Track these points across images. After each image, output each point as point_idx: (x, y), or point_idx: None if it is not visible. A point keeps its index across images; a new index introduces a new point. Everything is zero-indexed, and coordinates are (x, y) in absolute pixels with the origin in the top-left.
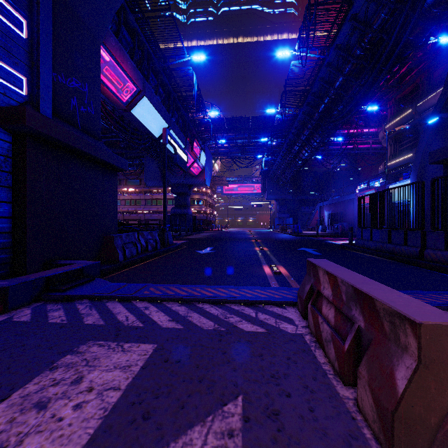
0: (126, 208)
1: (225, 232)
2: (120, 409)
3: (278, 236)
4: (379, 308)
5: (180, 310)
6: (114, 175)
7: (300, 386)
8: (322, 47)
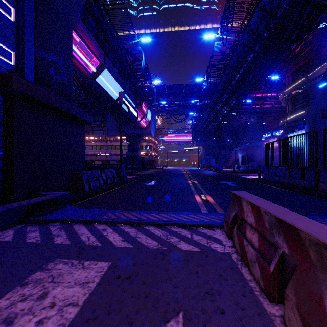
0: (93, 152)
1: (165, 169)
2: (76, 325)
3: (205, 172)
4: (303, 238)
5: (131, 232)
6: (82, 126)
7: (232, 302)
8: (238, 31)
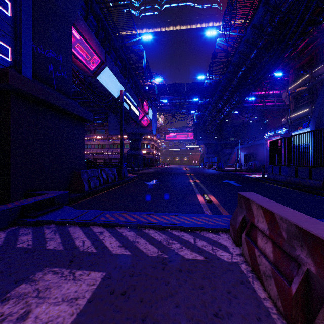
0: (95, 151)
1: (167, 168)
2: None
3: (207, 171)
4: None
5: (129, 235)
6: (82, 125)
7: None
8: (241, 27)
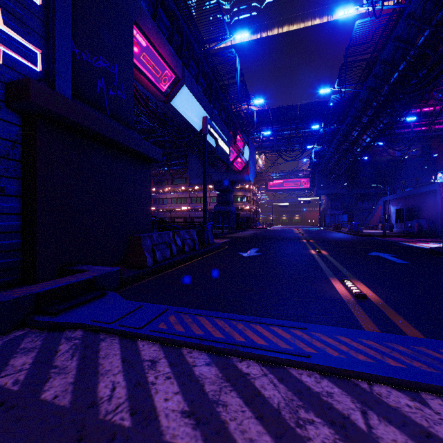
0: (172, 207)
1: (270, 230)
2: None
3: (333, 235)
4: None
5: (207, 378)
6: (147, 167)
7: None
8: None
